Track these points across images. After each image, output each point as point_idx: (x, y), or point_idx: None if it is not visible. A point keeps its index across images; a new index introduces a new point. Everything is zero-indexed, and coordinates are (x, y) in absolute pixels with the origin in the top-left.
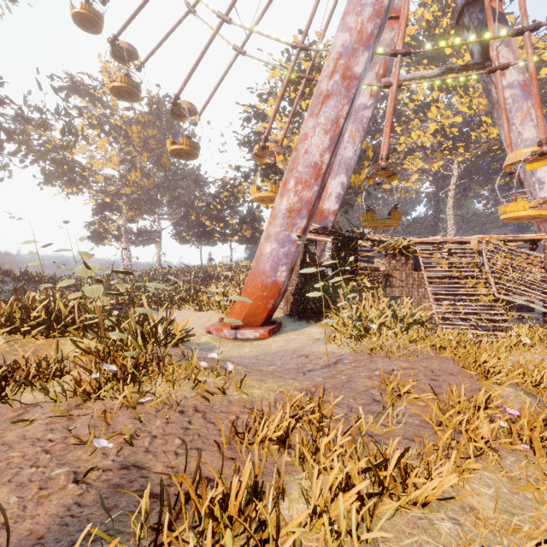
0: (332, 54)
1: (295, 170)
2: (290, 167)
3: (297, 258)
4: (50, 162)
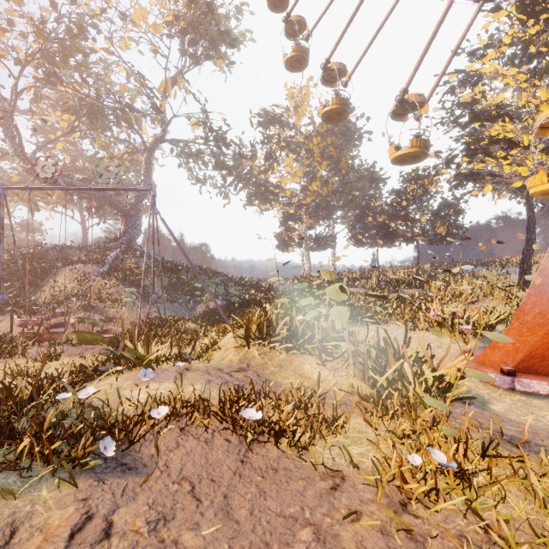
0: None
1: None
2: None
3: None
4: (253, 186)
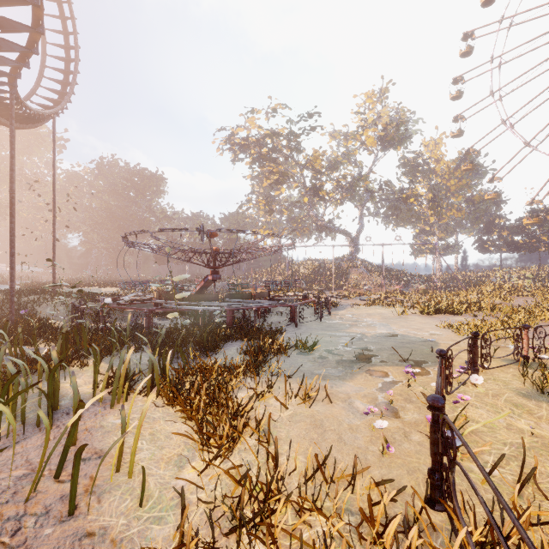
0: None
1: None
2: None
3: None
4: (405, 215)
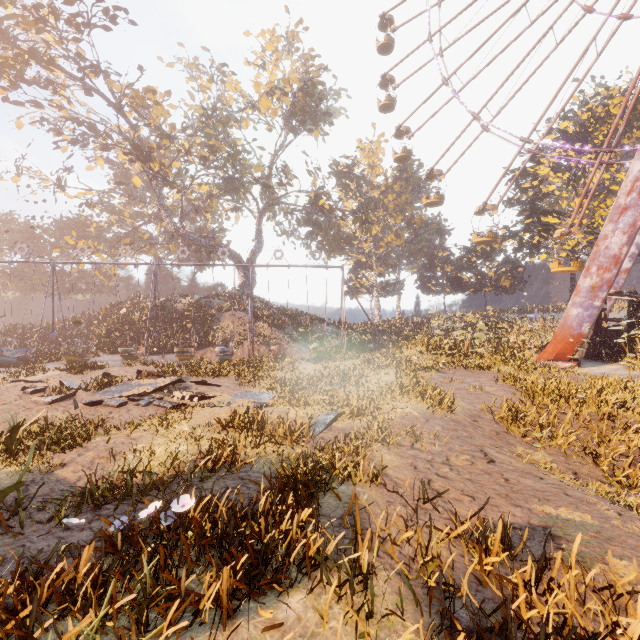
0: (629, 177)
1: (596, 260)
2: (591, 258)
3: (596, 317)
4: (332, 238)
